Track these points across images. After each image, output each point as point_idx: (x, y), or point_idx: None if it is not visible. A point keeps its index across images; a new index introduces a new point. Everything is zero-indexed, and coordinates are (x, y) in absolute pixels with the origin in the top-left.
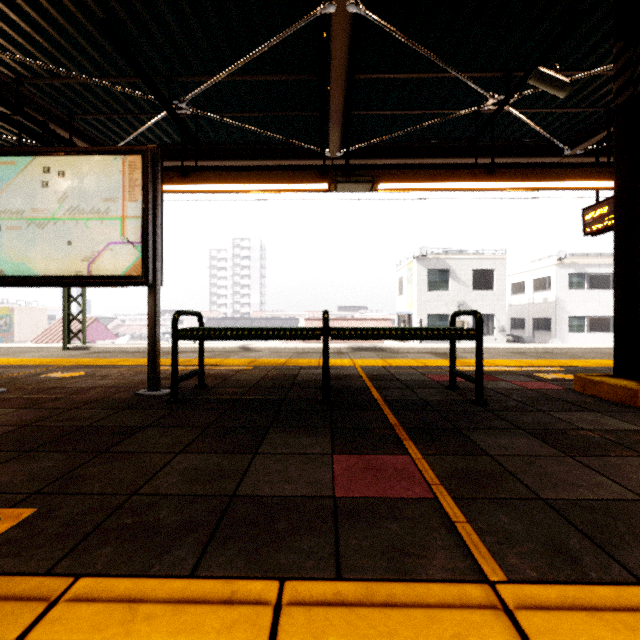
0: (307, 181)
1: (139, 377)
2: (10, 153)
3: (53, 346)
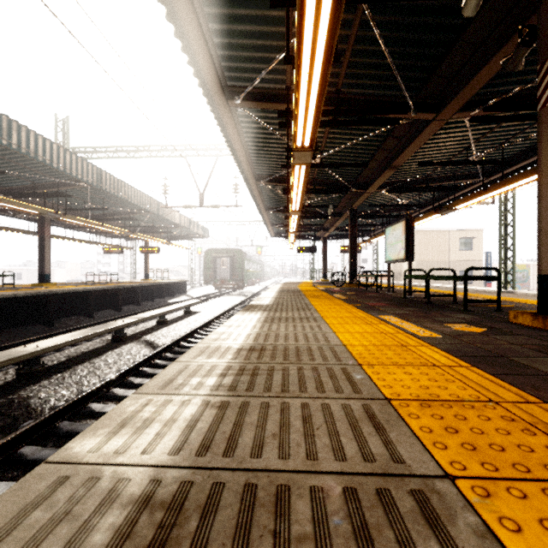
0: None
1: None
2: (389, 227)
3: (494, 290)
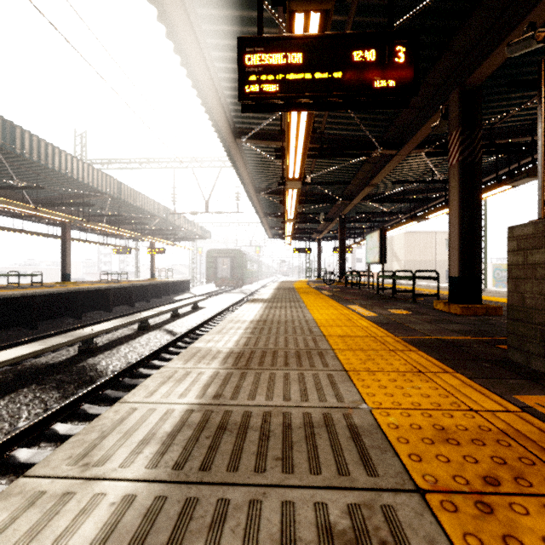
0: (491, 190)
1: None
2: (368, 234)
3: None
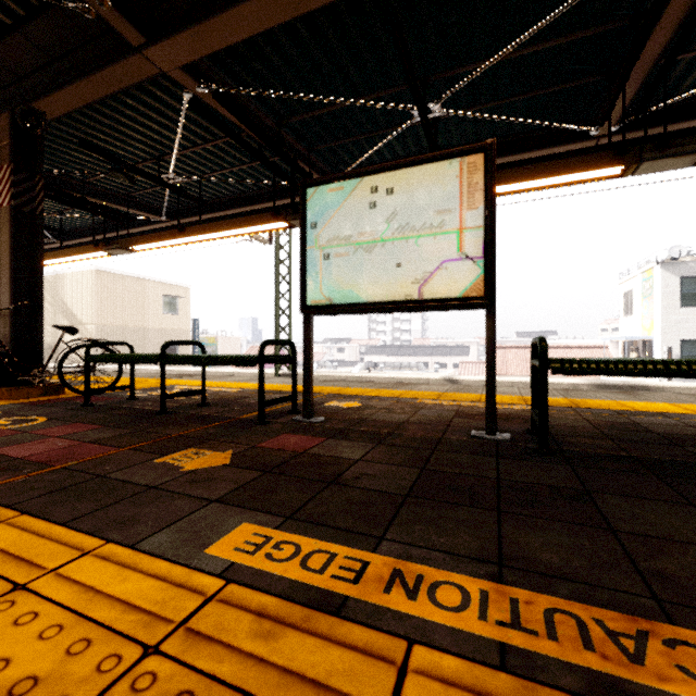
0: (594, 167)
1: (426, 412)
2: (338, 179)
3: (266, 372)
